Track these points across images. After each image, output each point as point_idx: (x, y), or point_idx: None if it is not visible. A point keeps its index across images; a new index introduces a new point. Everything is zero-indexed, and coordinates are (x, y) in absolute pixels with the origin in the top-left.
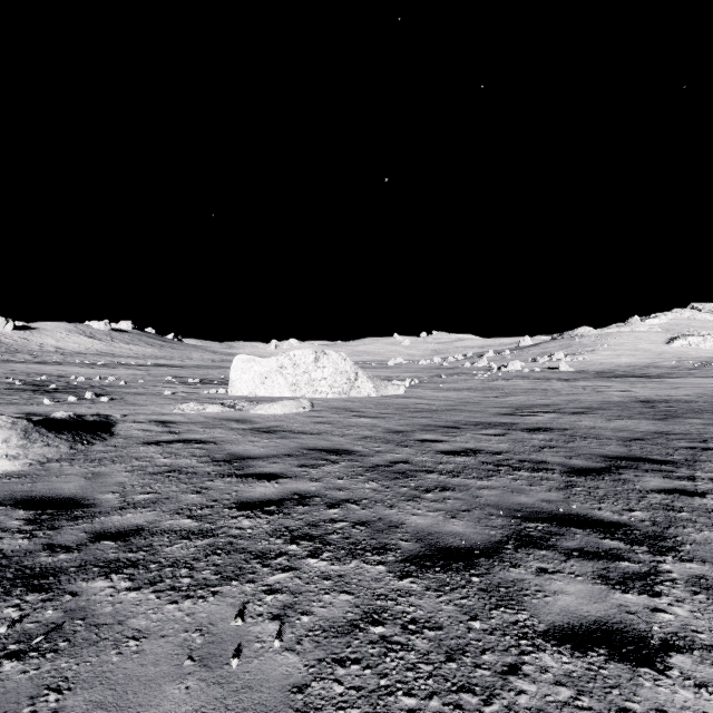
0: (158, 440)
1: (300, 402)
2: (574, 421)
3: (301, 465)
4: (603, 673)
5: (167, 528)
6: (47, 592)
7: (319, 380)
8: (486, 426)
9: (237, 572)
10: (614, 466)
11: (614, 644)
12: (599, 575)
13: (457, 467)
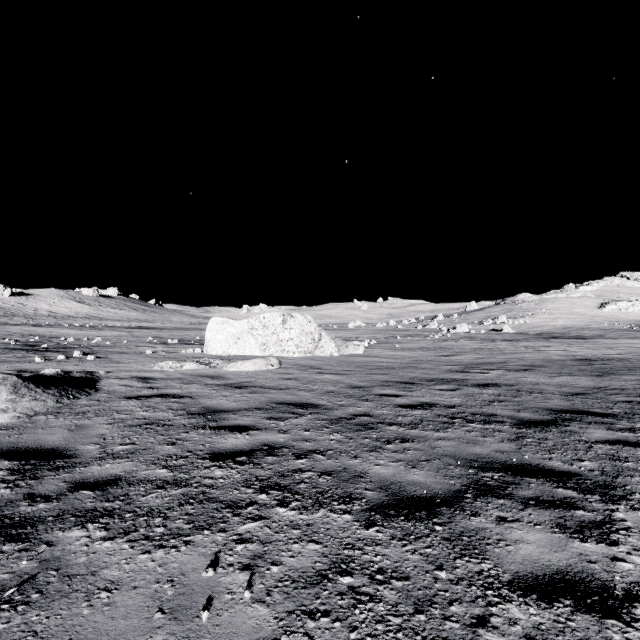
0: (139, 395)
1: (269, 360)
2: (519, 377)
3: (270, 417)
4: (571, 625)
5: (143, 478)
6: (24, 541)
7: (286, 340)
8: (439, 382)
9: (209, 521)
10: (559, 418)
11: (578, 594)
12: (557, 524)
13: (414, 419)
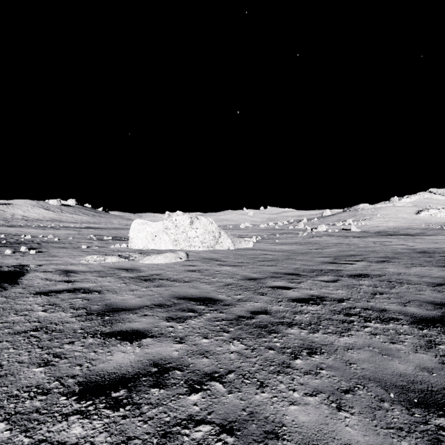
0: (51, 289)
1: (178, 254)
2: (381, 268)
3: (169, 318)
4: None
5: None
6: None
7: (193, 237)
8: (319, 272)
9: None
10: None
11: None
12: None
13: (312, 318)
